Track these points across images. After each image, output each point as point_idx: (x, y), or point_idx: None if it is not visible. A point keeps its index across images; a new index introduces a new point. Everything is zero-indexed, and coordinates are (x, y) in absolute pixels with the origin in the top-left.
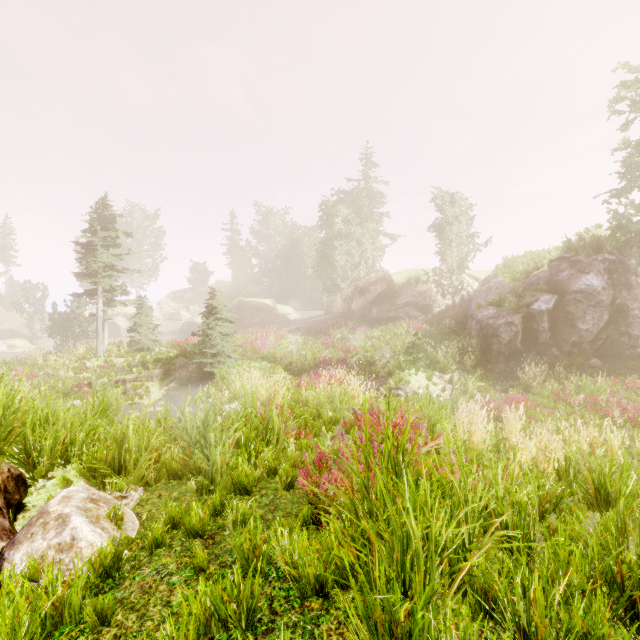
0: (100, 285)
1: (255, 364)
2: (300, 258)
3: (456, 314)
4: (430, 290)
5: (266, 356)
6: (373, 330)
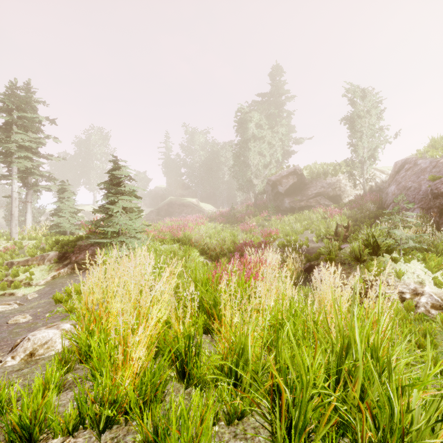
0: (13, 165)
1: (167, 246)
2: (219, 167)
3: (373, 200)
4: (339, 182)
5: (181, 238)
6: (288, 217)
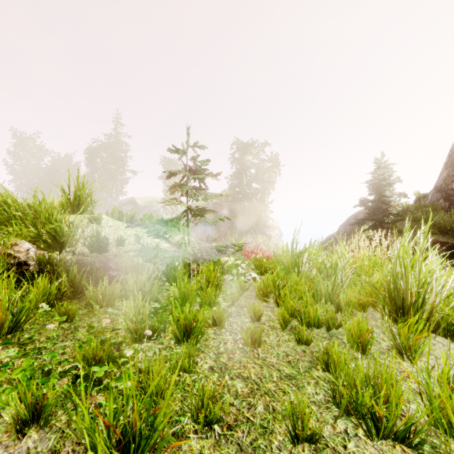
0: None
1: None
2: (56, 178)
3: None
4: (159, 210)
5: None
6: None
